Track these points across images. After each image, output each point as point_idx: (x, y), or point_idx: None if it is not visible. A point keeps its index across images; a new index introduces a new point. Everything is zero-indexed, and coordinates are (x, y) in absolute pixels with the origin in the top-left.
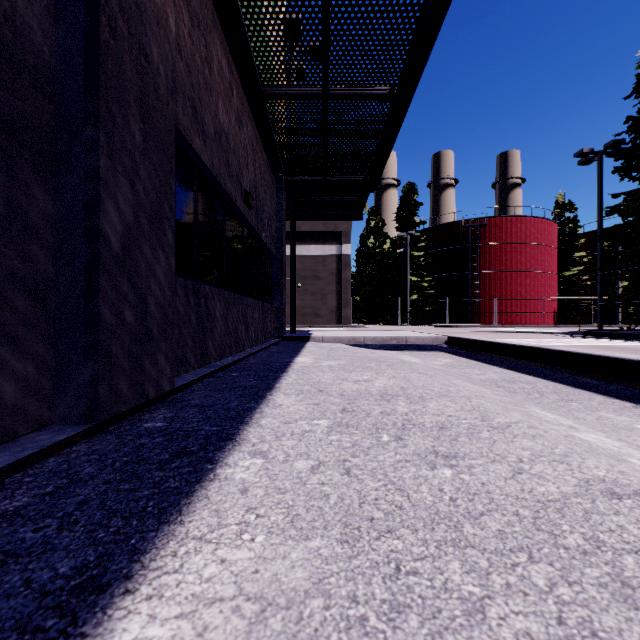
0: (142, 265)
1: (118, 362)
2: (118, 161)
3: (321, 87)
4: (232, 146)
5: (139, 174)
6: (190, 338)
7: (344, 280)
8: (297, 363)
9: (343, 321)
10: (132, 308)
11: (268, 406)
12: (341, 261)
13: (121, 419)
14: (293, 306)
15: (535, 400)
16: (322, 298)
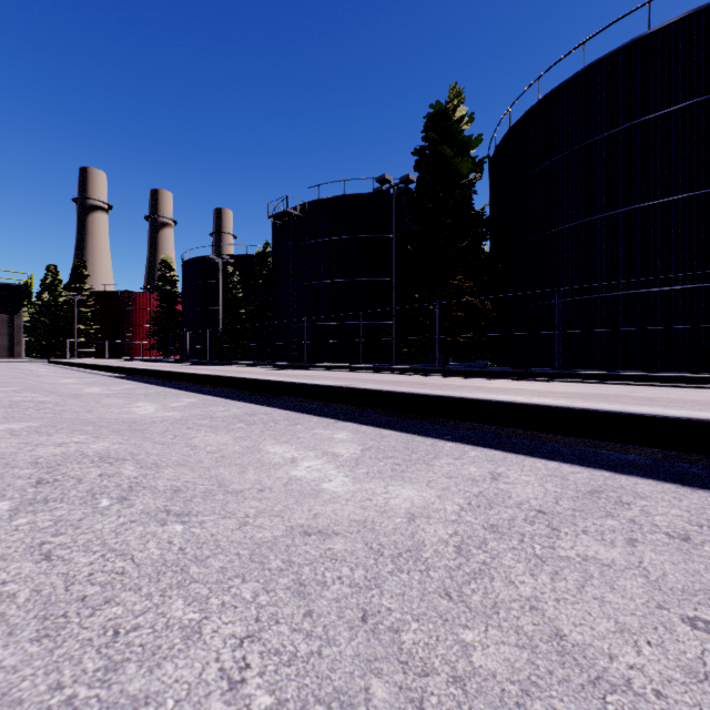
0: None
1: None
2: None
3: None
4: None
5: None
6: None
7: (17, 326)
8: None
9: (16, 356)
10: None
11: None
12: None
13: None
14: None
15: None
16: None
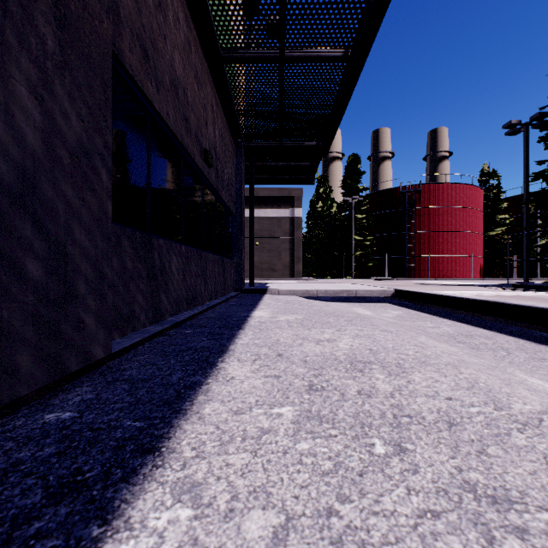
0: (58, 206)
1: (13, 331)
2: (13, 63)
3: (278, 49)
4: (190, 102)
5: (53, 91)
6: (139, 294)
7: (296, 239)
8: (254, 318)
9: (296, 275)
10: (40, 259)
11: (217, 380)
12: (294, 222)
13: (19, 406)
14: (251, 261)
15: (505, 359)
16: (277, 255)
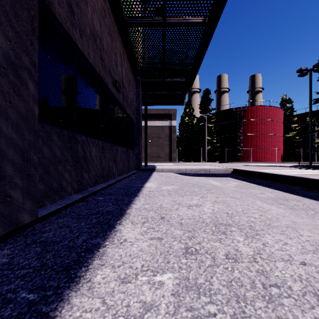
0: None
1: None
2: None
3: (161, 18)
4: (105, 49)
5: None
6: (66, 173)
7: (173, 139)
8: (146, 188)
9: (172, 160)
10: None
11: (112, 242)
12: (171, 129)
13: None
14: (146, 152)
15: (315, 217)
16: (161, 148)
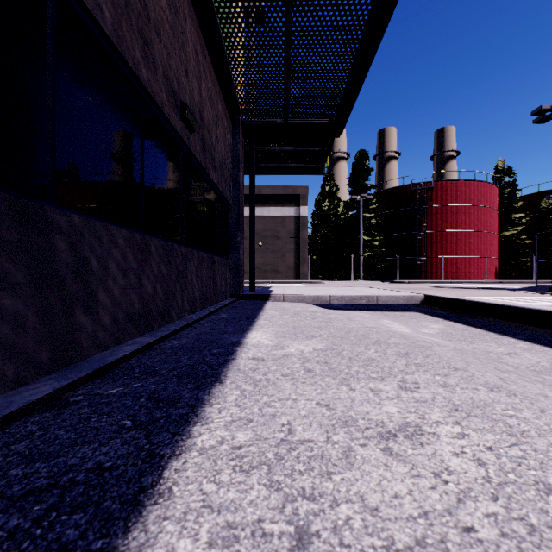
0: None
1: None
2: None
3: None
4: (153, 19)
5: None
6: (1, 319)
7: (302, 239)
8: (248, 347)
9: (301, 277)
10: None
11: None
12: (299, 222)
13: None
14: (252, 261)
15: None
16: (281, 256)
